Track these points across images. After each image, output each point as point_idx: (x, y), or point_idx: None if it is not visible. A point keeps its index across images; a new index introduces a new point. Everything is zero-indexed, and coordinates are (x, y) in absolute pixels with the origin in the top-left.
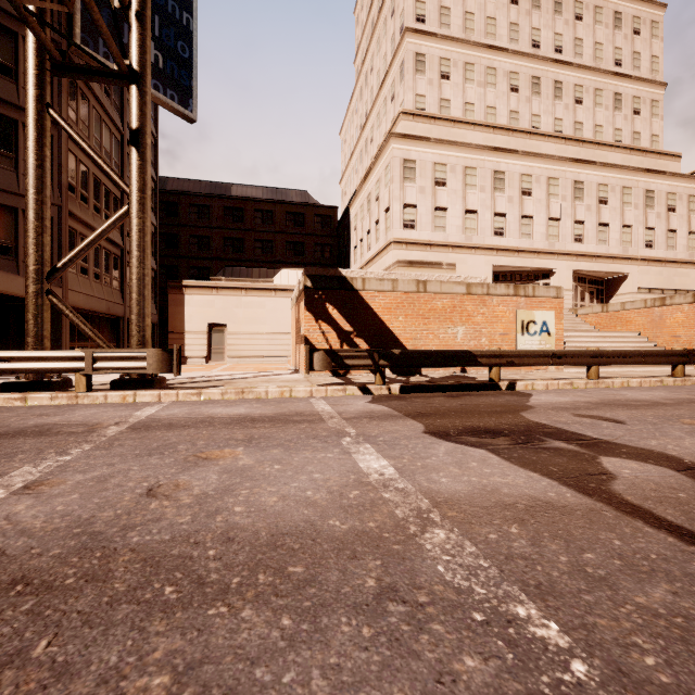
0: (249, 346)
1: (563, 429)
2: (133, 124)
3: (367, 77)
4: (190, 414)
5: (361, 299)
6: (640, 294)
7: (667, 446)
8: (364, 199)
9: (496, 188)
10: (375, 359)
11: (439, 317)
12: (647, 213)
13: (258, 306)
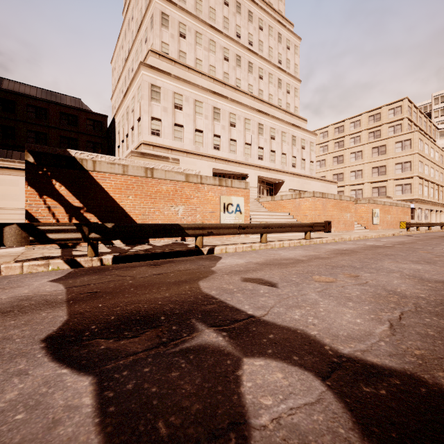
0: None
1: (225, 303)
2: None
3: (129, 23)
4: None
5: (91, 178)
6: (290, 192)
7: (308, 319)
8: (124, 110)
9: (215, 118)
10: (84, 233)
11: (164, 198)
12: (293, 148)
13: (11, 184)
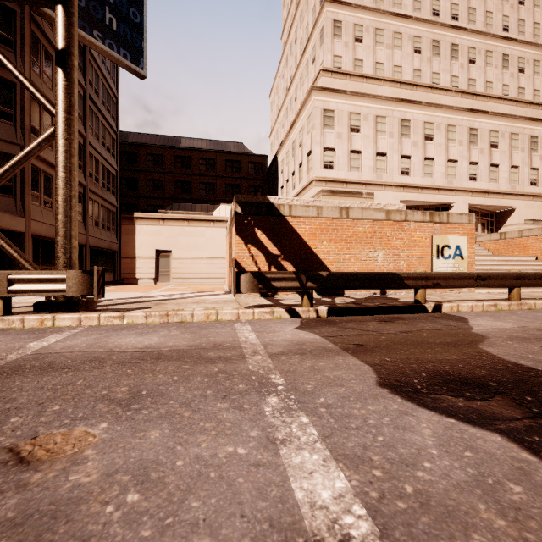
0: (191, 269)
1: None
2: (58, 44)
3: (292, 47)
4: (90, 346)
5: (287, 224)
6: (525, 225)
7: None
8: (289, 146)
9: (403, 134)
10: (302, 282)
11: (360, 242)
12: (532, 155)
13: (199, 235)
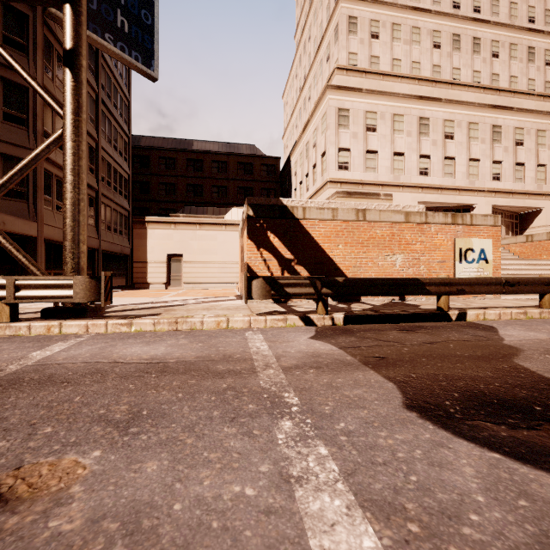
0: (202, 274)
1: None
2: (66, 44)
3: (305, 45)
4: (94, 356)
5: (301, 227)
6: None
7: None
8: (303, 147)
9: (422, 132)
10: (317, 287)
11: (378, 245)
12: None
13: (211, 239)
